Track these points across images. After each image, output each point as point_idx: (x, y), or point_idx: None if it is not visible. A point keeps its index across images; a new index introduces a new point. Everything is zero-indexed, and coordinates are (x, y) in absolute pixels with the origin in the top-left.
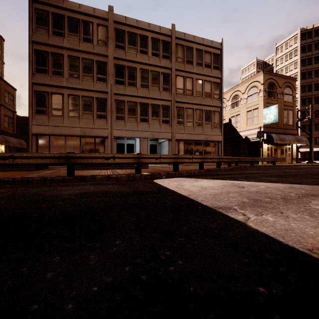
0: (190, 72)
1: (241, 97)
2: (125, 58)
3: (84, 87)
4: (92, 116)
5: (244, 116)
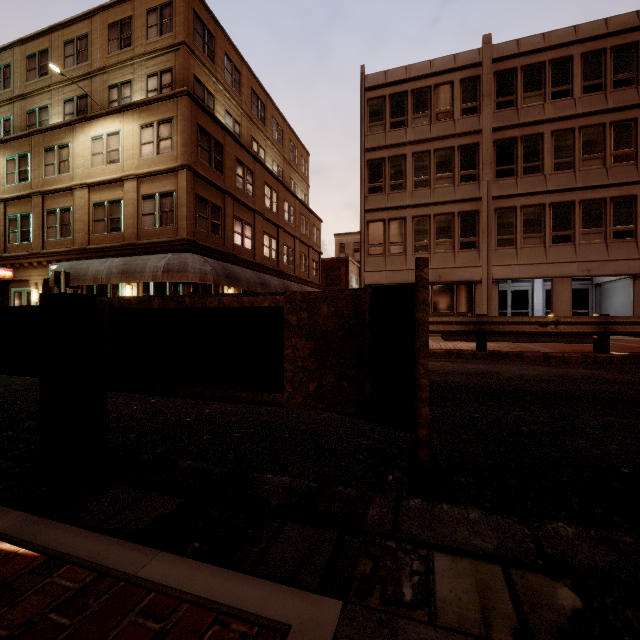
0: None
1: None
2: (517, 122)
3: (438, 200)
4: (451, 246)
5: None
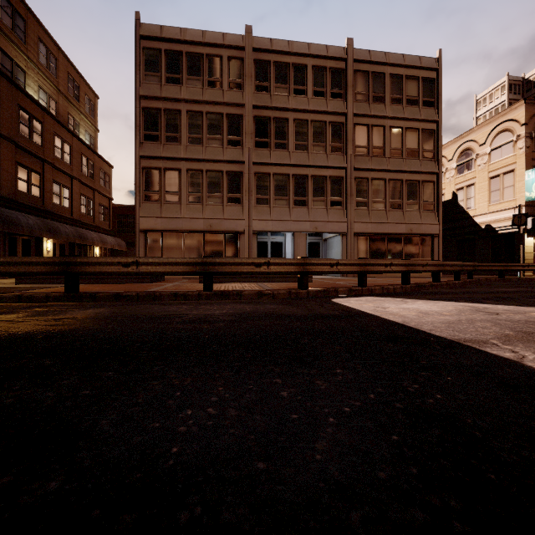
0: (380, 116)
1: (478, 152)
2: (270, 105)
3: (209, 157)
4: (221, 200)
5: (485, 187)
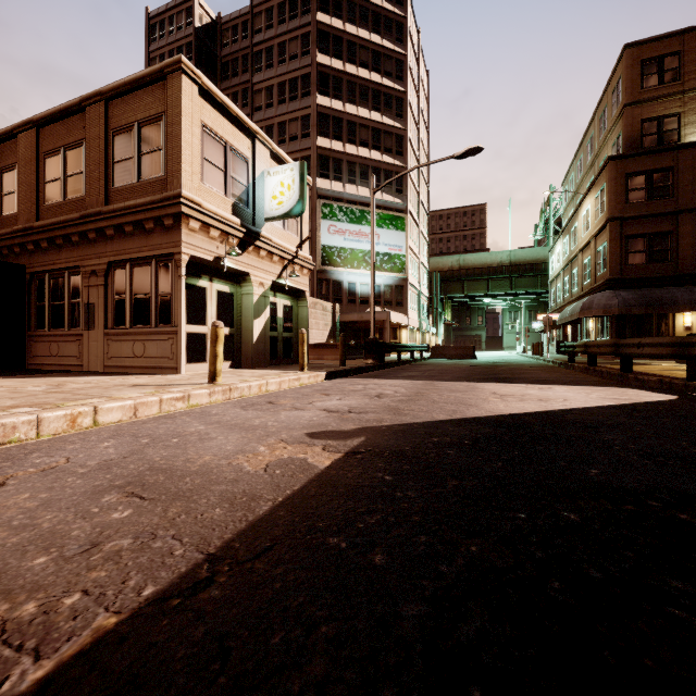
0: None
1: None
2: None
3: None
4: None
5: None
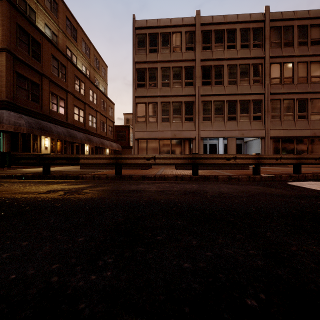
0: (290, 55)
1: None
2: (212, 57)
3: (174, 94)
4: (181, 119)
5: None
